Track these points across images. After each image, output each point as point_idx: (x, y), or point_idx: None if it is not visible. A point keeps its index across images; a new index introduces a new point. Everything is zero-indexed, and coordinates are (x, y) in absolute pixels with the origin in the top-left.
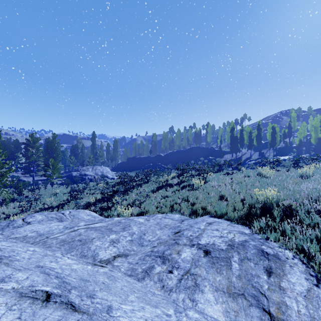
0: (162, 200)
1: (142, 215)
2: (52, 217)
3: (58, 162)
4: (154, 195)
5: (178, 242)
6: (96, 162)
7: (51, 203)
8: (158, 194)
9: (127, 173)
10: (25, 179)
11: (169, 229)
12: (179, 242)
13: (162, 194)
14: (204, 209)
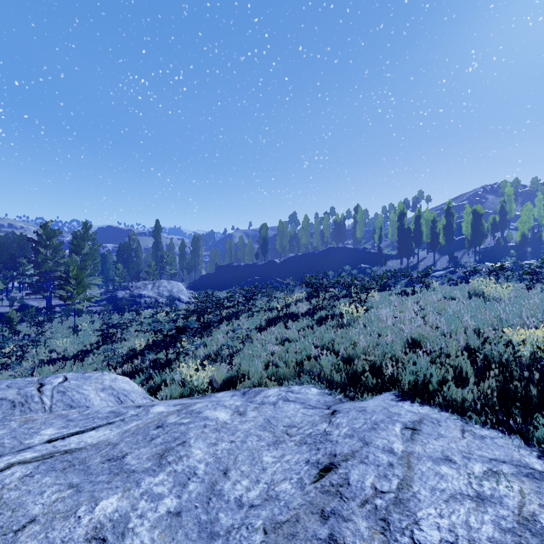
0: (279, 350)
1: (233, 384)
2: (4, 399)
3: (94, 274)
4: (261, 337)
5: (339, 533)
6: (161, 274)
7: (66, 350)
8: (270, 336)
9: (213, 293)
10: (34, 303)
11: (300, 448)
12: (345, 537)
13: (278, 334)
14: (377, 375)
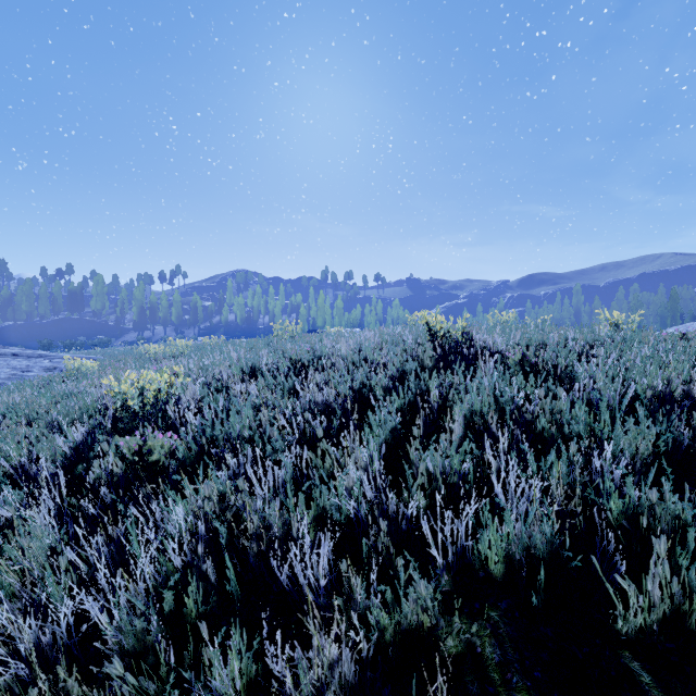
0: None
1: None
2: None
3: None
4: None
5: None
6: None
7: None
8: None
9: None
10: None
11: None
12: None
13: None
14: None
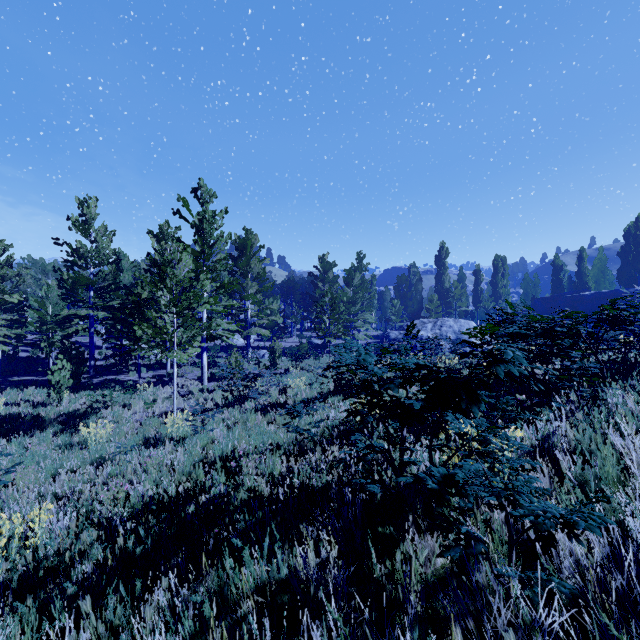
0: None
1: None
2: None
3: (367, 310)
4: None
5: None
6: (447, 314)
7: (298, 394)
8: None
9: None
10: (317, 341)
11: None
12: None
13: None
14: None
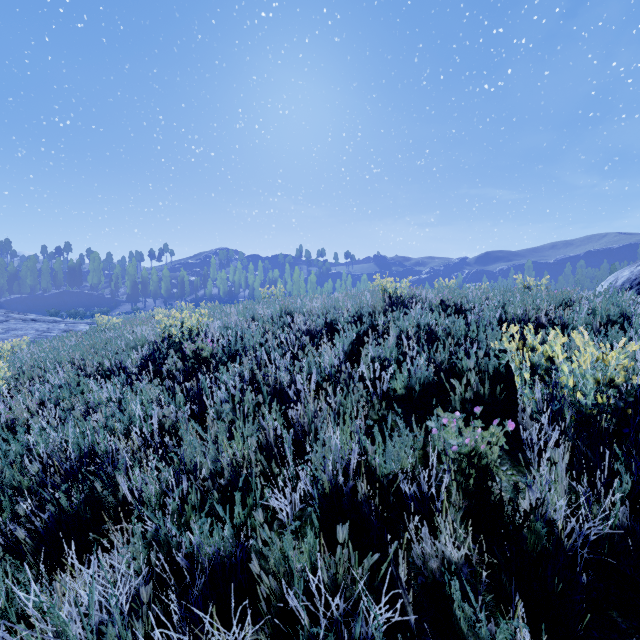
0: None
1: None
2: None
3: None
4: None
5: None
6: None
7: None
8: None
9: None
10: None
11: None
12: None
13: None
14: None
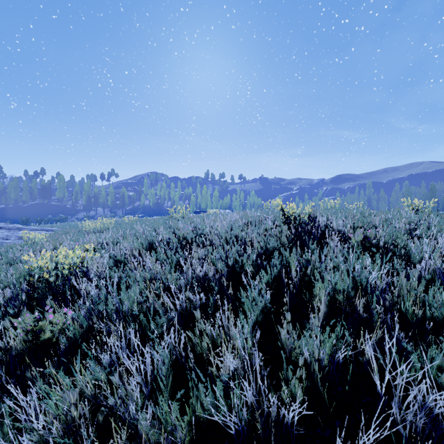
0: None
1: None
2: None
3: None
4: None
5: None
6: None
7: None
8: None
9: None
10: None
11: None
12: None
13: None
14: None
